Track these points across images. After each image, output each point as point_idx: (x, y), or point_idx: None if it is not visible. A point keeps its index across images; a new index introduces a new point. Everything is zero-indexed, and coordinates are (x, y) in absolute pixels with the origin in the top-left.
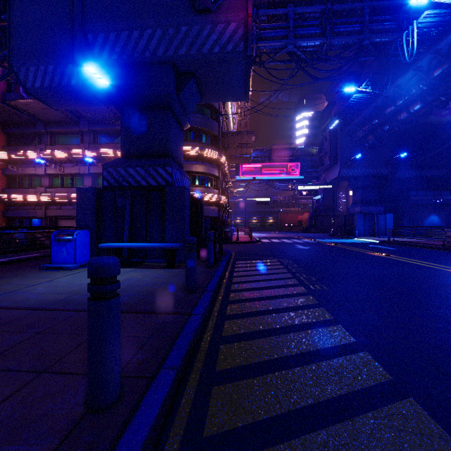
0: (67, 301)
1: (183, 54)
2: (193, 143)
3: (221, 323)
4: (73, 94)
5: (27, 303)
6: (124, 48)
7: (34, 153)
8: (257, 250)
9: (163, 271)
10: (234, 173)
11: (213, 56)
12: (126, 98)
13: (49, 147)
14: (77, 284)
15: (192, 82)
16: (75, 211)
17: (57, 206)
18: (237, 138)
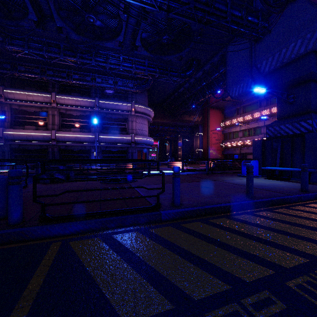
0: (245, 184)
1: None
2: None
3: (310, 203)
4: (252, 91)
5: (234, 183)
6: (277, 61)
7: (235, 120)
8: None
9: (297, 184)
10: None
11: None
12: (279, 86)
13: (242, 115)
14: None
15: None
16: None
17: (246, 147)
18: None
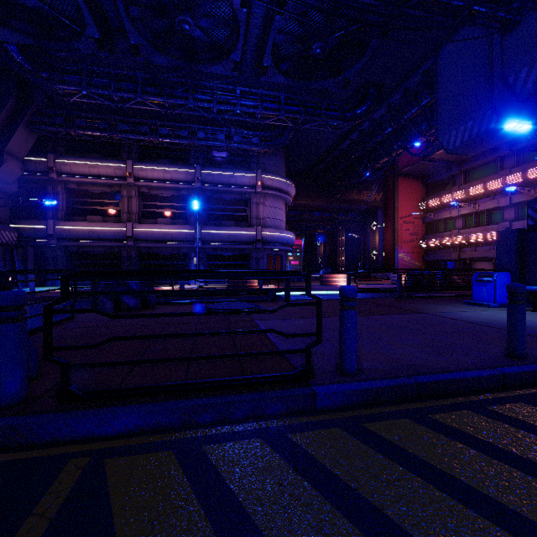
0: (490, 323)
1: None
2: None
3: None
4: (491, 135)
5: (462, 319)
6: None
7: (448, 197)
8: None
9: None
10: None
11: None
12: None
13: (463, 187)
14: (498, 316)
15: None
16: (492, 252)
17: (471, 247)
18: None
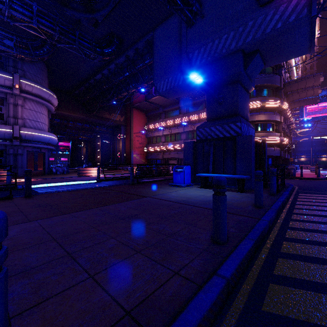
0: (187, 201)
1: (250, 40)
2: (255, 98)
3: (284, 230)
4: (180, 89)
5: (171, 199)
6: (209, 53)
7: (158, 124)
8: (325, 186)
9: (236, 193)
10: (297, 115)
11: (276, 31)
12: (210, 83)
13: (164, 120)
14: (188, 194)
15: (257, 57)
16: (177, 155)
17: (168, 152)
18: (300, 83)
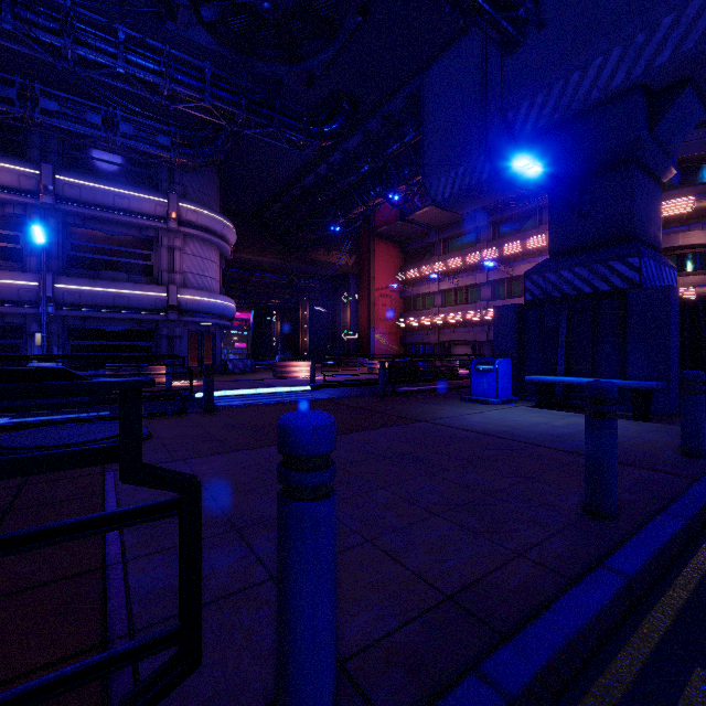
0: (511, 434)
1: (665, 61)
2: (678, 191)
3: None
4: (483, 190)
5: (474, 428)
6: (556, 105)
7: (427, 268)
8: None
9: (628, 423)
10: None
11: None
12: (557, 172)
13: (442, 258)
14: (511, 420)
15: (684, 96)
16: (471, 334)
17: (450, 328)
18: None
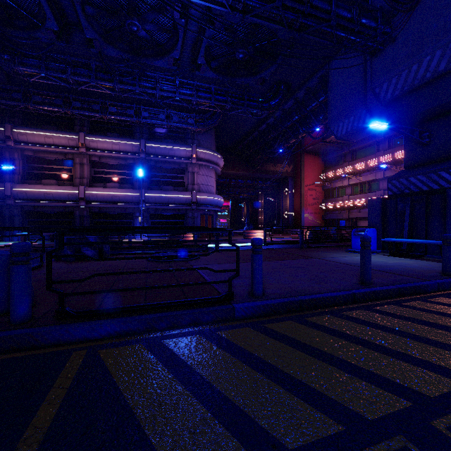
0: (358, 264)
1: None
2: None
3: None
4: (366, 128)
5: (341, 261)
6: (404, 83)
7: (340, 170)
8: None
9: (436, 263)
10: None
11: None
12: (407, 120)
13: (351, 163)
14: None
15: None
16: None
17: (357, 209)
18: None
